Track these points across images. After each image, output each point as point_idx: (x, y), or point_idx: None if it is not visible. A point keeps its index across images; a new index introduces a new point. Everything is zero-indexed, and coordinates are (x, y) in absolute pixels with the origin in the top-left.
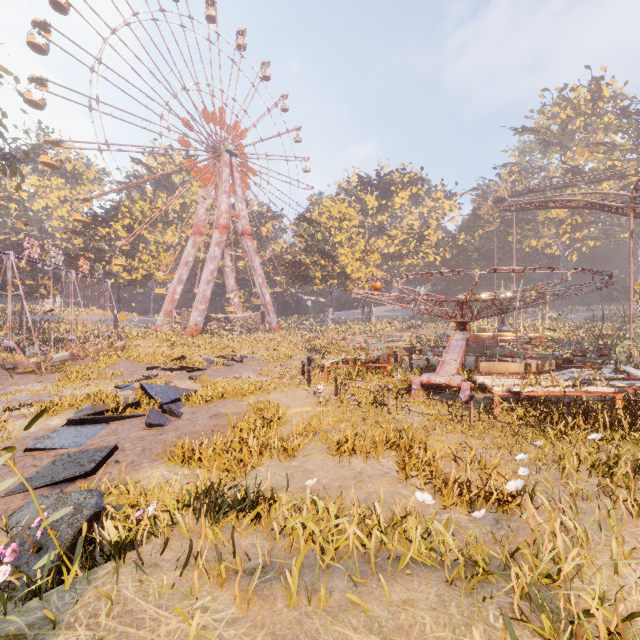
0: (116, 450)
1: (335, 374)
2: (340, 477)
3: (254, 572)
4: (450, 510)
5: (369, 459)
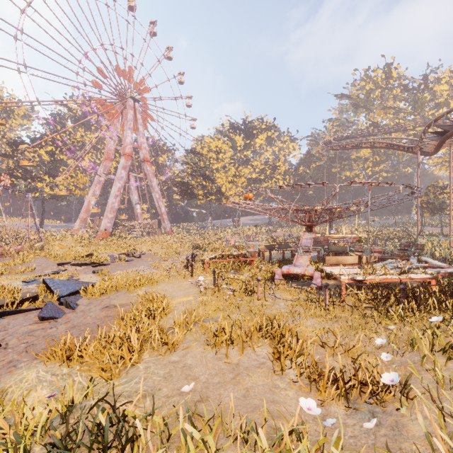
0: None
1: (213, 266)
2: (218, 371)
3: None
4: (327, 404)
5: (245, 349)
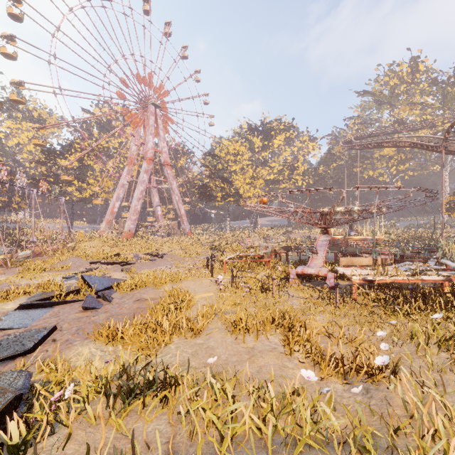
0: (55, 330)
1: (231, 267)
2: (236, 352)
3: None
4: (328, 381)
5: (259, 336)
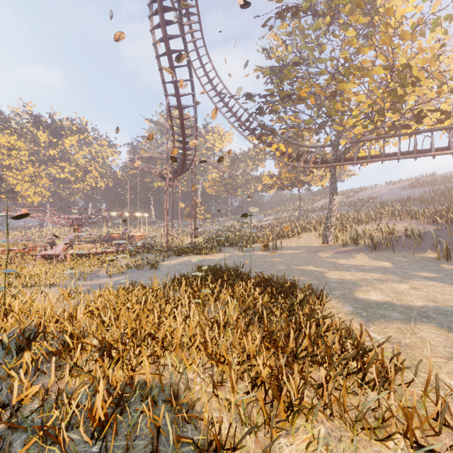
0: None
1: None
2: None
3: None
4: None
5: None
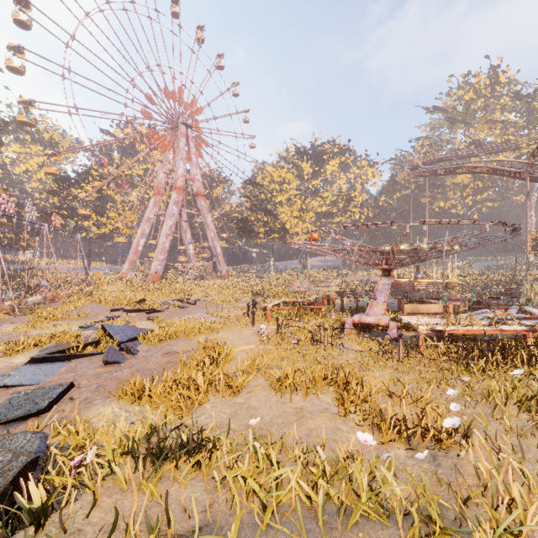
0: (72, 387)
1: (276, 315)
2: (282, 413)
3: (190, 537)
4: (388, 446)
5: (309, 395)
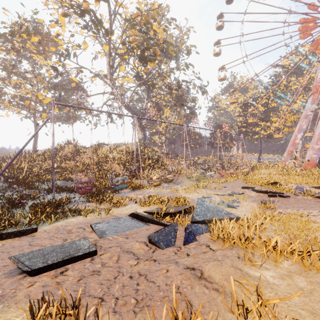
0: (91, 255)
1: None
2: None
3: None
4: None
5: None
